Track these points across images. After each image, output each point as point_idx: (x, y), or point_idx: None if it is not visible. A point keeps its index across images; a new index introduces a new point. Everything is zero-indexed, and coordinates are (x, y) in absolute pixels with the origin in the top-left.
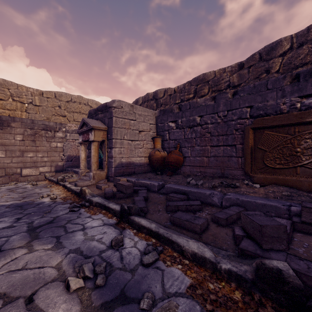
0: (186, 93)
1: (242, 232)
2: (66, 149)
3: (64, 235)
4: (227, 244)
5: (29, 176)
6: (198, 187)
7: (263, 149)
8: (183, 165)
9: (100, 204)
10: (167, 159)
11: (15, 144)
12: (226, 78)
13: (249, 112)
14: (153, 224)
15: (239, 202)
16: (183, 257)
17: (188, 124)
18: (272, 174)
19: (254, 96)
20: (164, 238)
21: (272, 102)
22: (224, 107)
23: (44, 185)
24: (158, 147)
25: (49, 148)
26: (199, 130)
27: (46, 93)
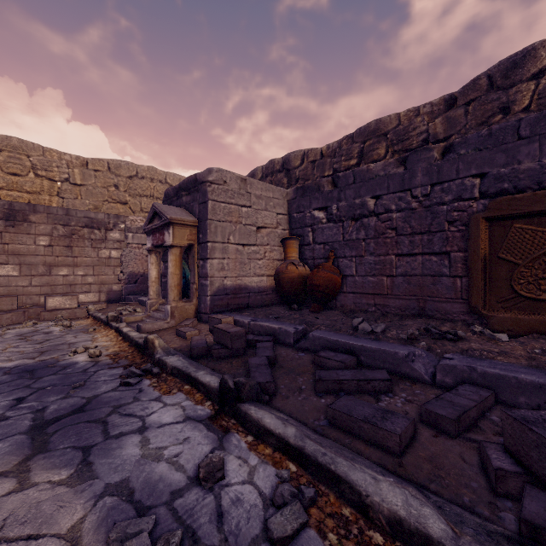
0: (343, 158)
1: (508, 461)
2: (126, 262)
3: (101, 443)
4: (472, 489)
5: (60, 311)
6: (378, 339)
7: (510, 260)
8: (341, 291)
9: (181, 371)
10: (311, 280)
11: (37, 253)
12: (421, 127)
13: (478, 187)
14: (291, 427)
15: (476, 375)
16: (366, 521)
17: (352, 212)
18: (532, 313)
19: (490, 154)
20: (316, 466)
21: (531, 164)
22: (426, 178)
23: (83, 328)
24: (292, 258)
25: (96, 260)
26: (373, 224)
27: (93, 163)
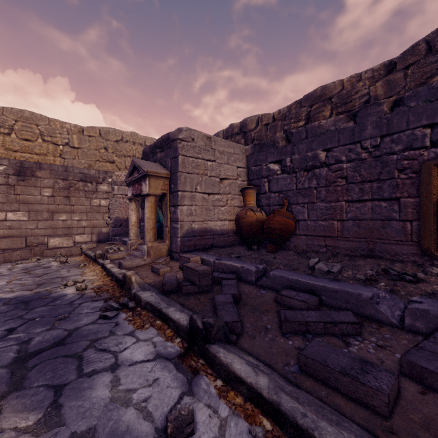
0: (293, 120)
1: None
2: (112, 209)
3: (74, 381)
4: None
5: (59, 249)
6: (338, 280)
7: None
8: (294, 233)
9: (153, 307)
10: (268, 223)
11: (42, 202)
12: (363, 90)
13: (429, 136)
14: (263, 376)
15: None
16: None
17: (304, 164)
18: None
19: None
20: (295, 428)
21: None
22: (375, 130)
23: (76, 264)
24: (251, 205)
25: (89, 207)
26: (324, 174)
27: (88, 130)
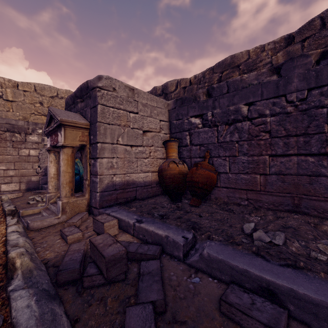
0: (206, 84)
1: None
2: (42, 159)
3: None
4: None
5: None
6: (300, 269)
7: None
8: (215, 185)
9: None
10: (191, 177)
11: None
12: (266, 59)
13: None
14: None
15: None
16: None
17: (226, 118)
18: None
19: None
20: None
21: None
22: (302, 83)
23: None
24: (173, 157)
25: (17, 157)
26: (247, 128)
27: (22, 85)
